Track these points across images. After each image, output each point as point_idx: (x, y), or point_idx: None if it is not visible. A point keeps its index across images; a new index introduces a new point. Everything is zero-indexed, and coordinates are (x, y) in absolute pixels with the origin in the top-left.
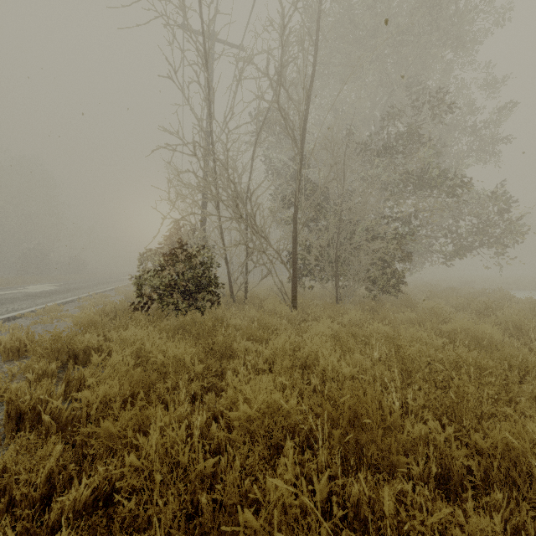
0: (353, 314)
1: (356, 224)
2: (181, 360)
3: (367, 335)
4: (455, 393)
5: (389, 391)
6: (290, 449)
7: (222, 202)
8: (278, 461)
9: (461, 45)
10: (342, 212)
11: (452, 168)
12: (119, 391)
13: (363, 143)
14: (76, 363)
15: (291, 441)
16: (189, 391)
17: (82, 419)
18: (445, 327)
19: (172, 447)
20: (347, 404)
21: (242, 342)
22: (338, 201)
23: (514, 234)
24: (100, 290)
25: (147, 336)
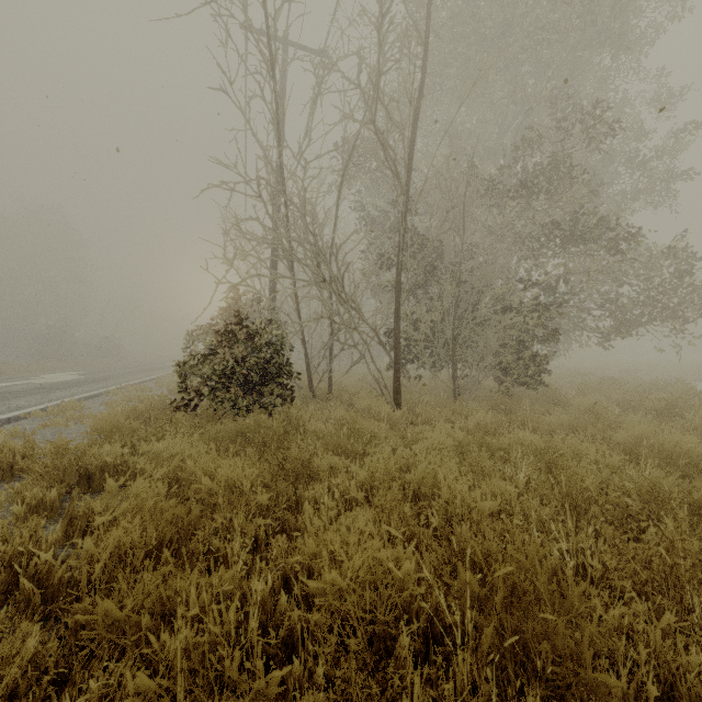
0: (480, 416)
1: (481, 291)
2: (237, 486)
3: (504, 447)
4: (666, 550)
5: (550, 539)
6: (407, 648)
7: (298, 261)
8: (388, 668)
9: (625, 44)
10: (462, 274)
11: (613, 214)
12: (139, 540)
13: (491, 180)
14: (90, 486)
15: (409, 635)
16: (248, 534)
17: (81, 584)
18: (618, 437)
19: (216, 635)
20: (500, 575)
21: (326, 458)
22: (456, 260)
23: (700, 304)
24: (136, 380)
25: (190, 448)
